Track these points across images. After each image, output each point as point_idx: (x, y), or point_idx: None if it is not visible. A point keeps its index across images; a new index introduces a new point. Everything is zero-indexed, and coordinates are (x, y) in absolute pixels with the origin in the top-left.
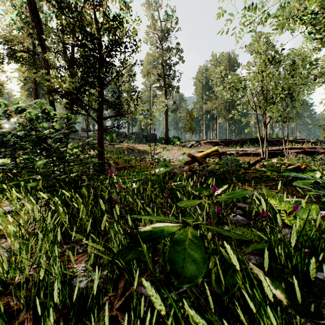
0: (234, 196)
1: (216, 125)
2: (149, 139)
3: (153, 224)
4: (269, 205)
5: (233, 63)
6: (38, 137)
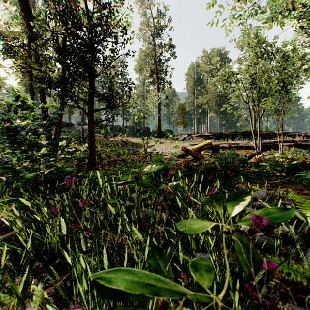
0: (270, 220)
1: (207, 119)
2: (142, 133)
3: None
4: None
5: (223, 59)
6: (9, 128)
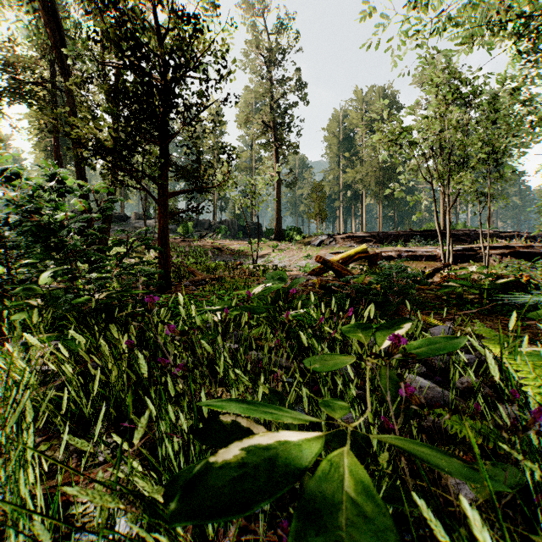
0: (429, 350)
1: (362, 209)
2: (249, 232)
3: (248, 437)
4: (506, 370)
5: (390, 105)
6: (39, 225)
